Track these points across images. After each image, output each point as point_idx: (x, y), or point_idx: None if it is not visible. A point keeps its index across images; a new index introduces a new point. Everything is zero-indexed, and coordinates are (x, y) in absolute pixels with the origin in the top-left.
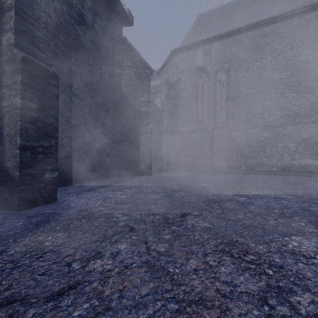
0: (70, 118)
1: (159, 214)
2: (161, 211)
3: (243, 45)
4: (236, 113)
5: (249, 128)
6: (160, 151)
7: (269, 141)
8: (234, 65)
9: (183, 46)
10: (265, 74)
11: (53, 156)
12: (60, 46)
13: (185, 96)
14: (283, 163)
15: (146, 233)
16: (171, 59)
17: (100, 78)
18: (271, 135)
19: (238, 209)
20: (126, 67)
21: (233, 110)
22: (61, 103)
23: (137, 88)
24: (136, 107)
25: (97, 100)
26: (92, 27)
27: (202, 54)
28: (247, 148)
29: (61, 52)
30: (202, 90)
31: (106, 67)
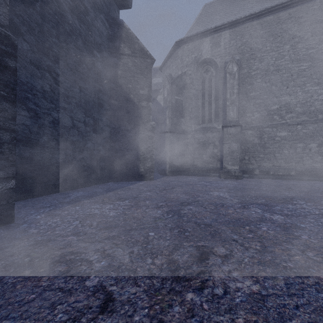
0: (50, 110)
1: (162, 254)
2: (164, 245)
3: (256, 34)
4: (248, 110)
5: (263, 126)
6: (162, 152)
7: (286, 141)
8: (246, 56)
9: (188, 36)
10: (282, 65)
11: (7, 157)
12: (37, 19)
13: (190, 91)
14: (304, 166)
15: (135, 317)
16: (174, 51)
17: (92, 66)
18: (288, 135)
19: (286, 241)
20: (123, 55)
21: (245, 107)
22: (37, 91)
23: (137, 79)
24: (135, 101)
25: (88, 91)
26: (81, 3)
27: (209, 45)
28: (261, 149)
29: (37, 26)
30: (210, 84)
31: (99, 54)
